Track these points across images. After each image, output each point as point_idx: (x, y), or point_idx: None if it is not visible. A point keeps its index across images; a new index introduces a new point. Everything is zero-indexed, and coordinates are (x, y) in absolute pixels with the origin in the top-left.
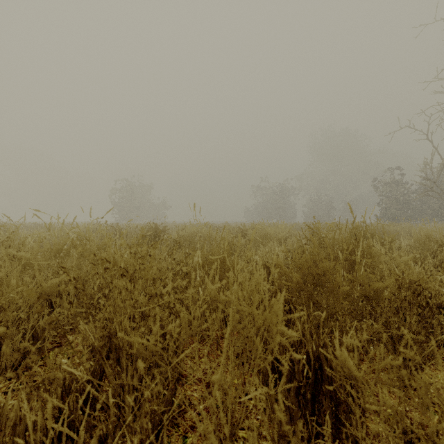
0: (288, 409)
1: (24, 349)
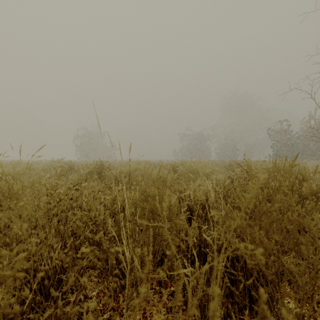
0: None
1: None
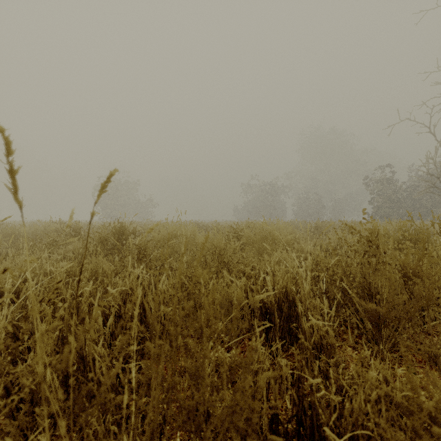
0: None
1: None
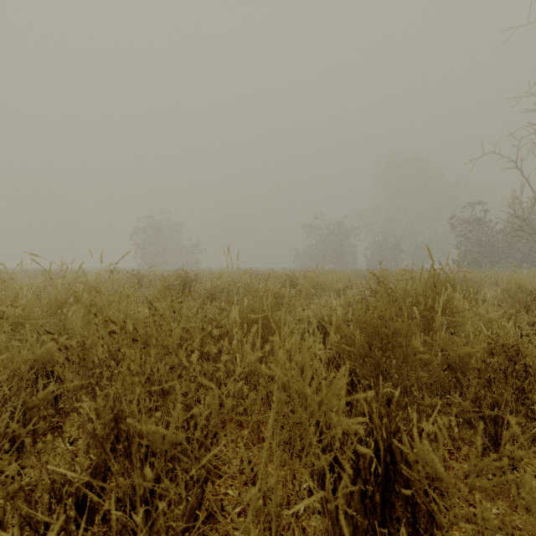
0: (351, 518)
1: (14, 432)
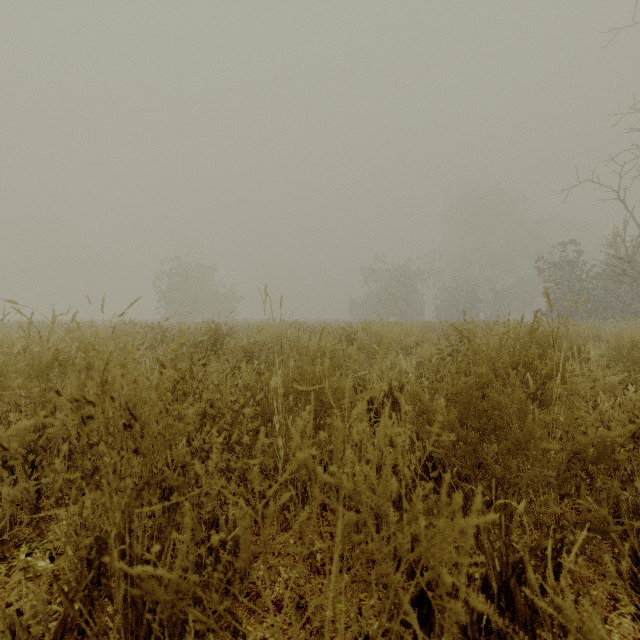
0: None
1: None
